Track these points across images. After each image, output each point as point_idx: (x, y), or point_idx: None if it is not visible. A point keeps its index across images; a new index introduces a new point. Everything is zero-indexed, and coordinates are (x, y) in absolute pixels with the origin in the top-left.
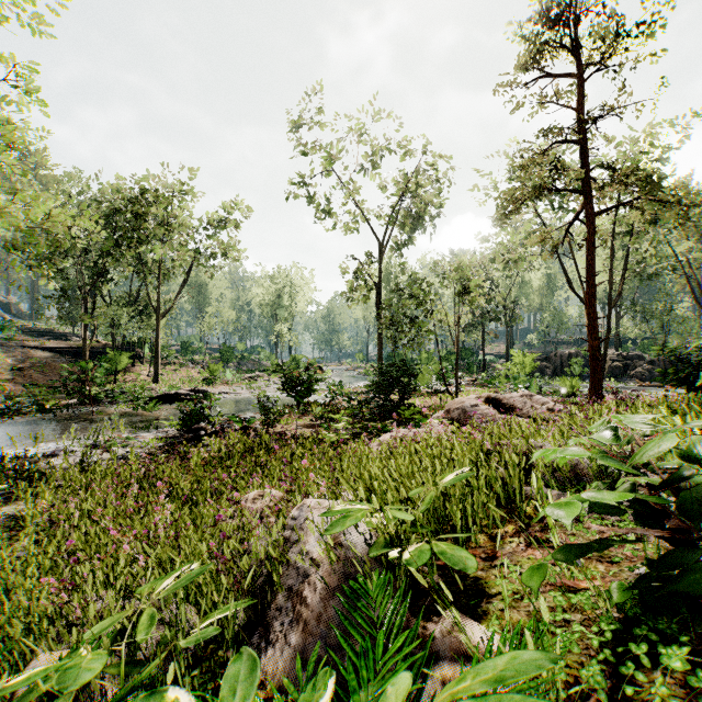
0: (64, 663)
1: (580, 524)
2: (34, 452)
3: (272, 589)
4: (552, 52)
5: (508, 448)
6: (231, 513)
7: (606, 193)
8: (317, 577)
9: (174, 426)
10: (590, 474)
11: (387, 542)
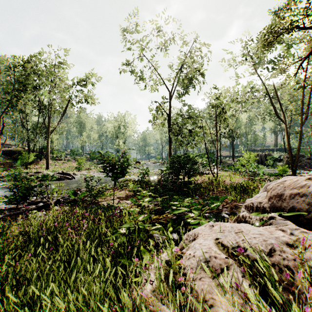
0: None
1: None
2: None
3: None
4: None
5: None
6: None
7: None
8: None
9: None
10: None
11: None
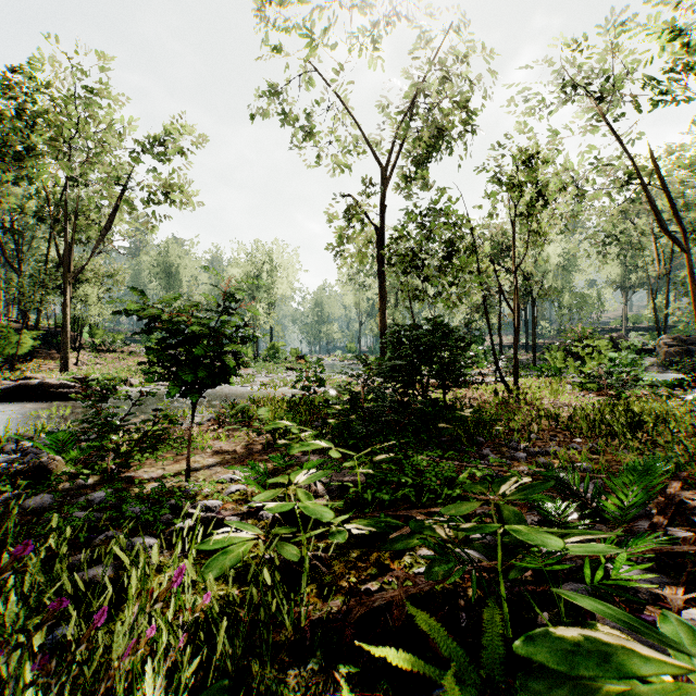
0: None
1: None
2: None
3: None
4: None
5: None
6: None
7: None
8: None
9: None
10: None
11: None
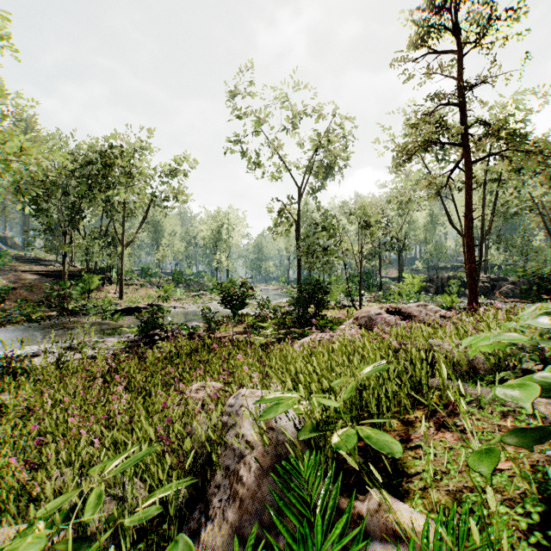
0: (2, 547)
1: (485, 411)
2: (20, 353)
3: (211, 468)
4: (438, 32)
5: (412, 346)
6: (178, 402)
7: (480, 146)
8: (251, 458)
9: (134, 332)
10: (485, 367)
11: (314, 426)
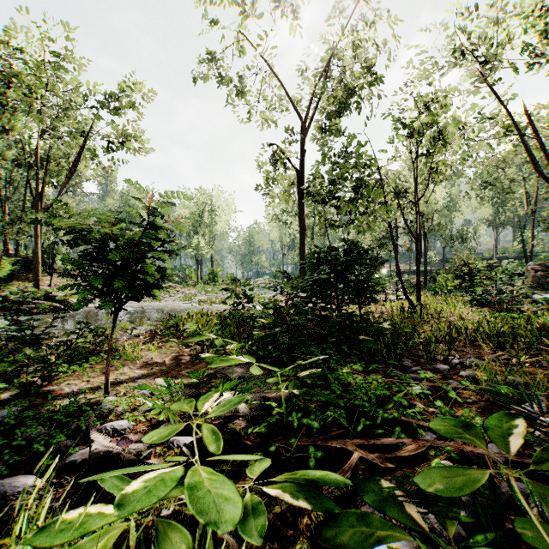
0: None
1: None
2: None
3: None
4: None
5: None
6: None
7: None
8: None
9: None
10: None
11: None
